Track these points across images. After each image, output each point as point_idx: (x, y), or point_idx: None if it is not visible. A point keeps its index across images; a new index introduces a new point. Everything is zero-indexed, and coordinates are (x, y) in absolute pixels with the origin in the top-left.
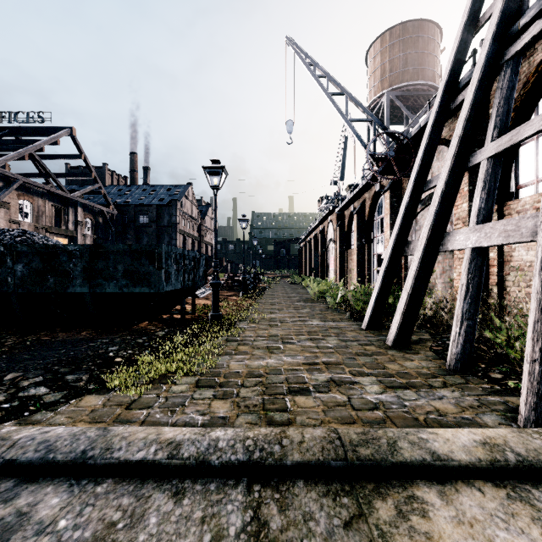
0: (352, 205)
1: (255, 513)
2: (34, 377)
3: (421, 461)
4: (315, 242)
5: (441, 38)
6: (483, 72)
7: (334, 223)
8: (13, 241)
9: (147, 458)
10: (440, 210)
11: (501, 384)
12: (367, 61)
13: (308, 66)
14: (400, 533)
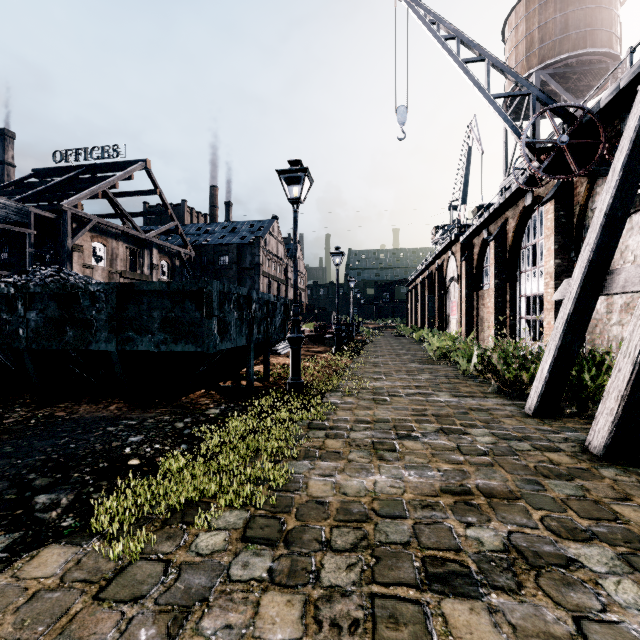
0: (486, 230)
1: None
2: None
3: None
4: (429, 283)
5: None
6: None
7: (457, 256)
8: (42, 282)
9: None
10: None
11: None
12: (504, 35)
13: (429, 25)
14: None
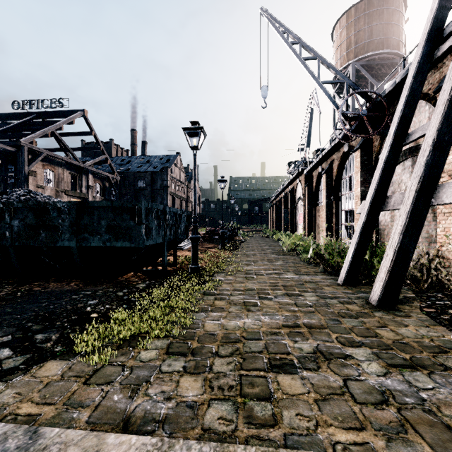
0: (320, 166)
1: None
2: (3, 335)
3: None
4: (285, 201)
5: (405, 9)
6: None
7: (302, 183)
8: (18, 200)
9: None
10: (432, 160)
11: None
12: (333, 37)
13: (282, 34)
14: None
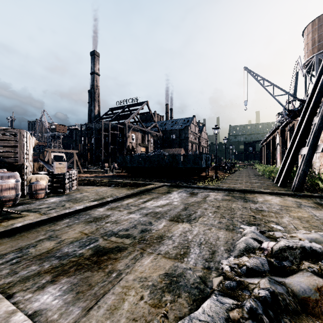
0: (288, 125)
1: (229, 192)
2: (182, 182)
3: (257, 191)
4: (269, 144)
5: None
6: (318, 90)
7: (279, 134)
8: (159, 153)
9: (213, 188)
10: (299, 140)
11: (302, 192)
12: (303, 36)
13: (254, 77)
14: (249, 194)
